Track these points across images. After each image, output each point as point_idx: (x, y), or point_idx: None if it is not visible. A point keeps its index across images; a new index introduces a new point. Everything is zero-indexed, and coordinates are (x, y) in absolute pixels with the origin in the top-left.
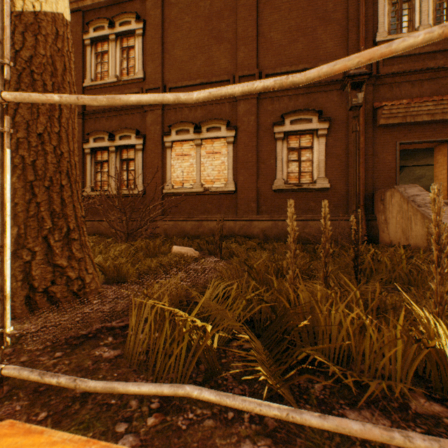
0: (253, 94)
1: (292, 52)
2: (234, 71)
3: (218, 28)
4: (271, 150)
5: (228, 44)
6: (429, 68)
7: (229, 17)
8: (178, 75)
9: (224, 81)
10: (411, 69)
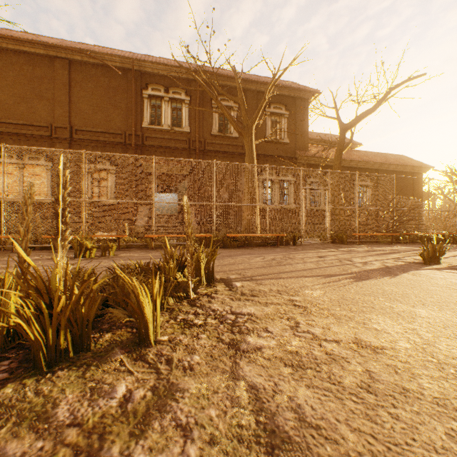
0: (67, 141)
1: (95, 120)
2: (52, 121)
3: (39, 88)
4: (80, 178)
5: (48, 102)
6: (167, 147)
7: (49, 84)
8: (3, 113)
9: (44, 126)
10: (160, 145)
